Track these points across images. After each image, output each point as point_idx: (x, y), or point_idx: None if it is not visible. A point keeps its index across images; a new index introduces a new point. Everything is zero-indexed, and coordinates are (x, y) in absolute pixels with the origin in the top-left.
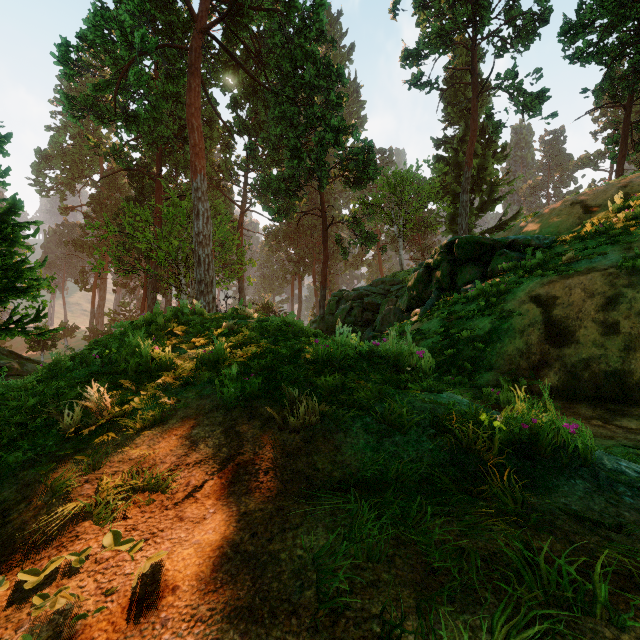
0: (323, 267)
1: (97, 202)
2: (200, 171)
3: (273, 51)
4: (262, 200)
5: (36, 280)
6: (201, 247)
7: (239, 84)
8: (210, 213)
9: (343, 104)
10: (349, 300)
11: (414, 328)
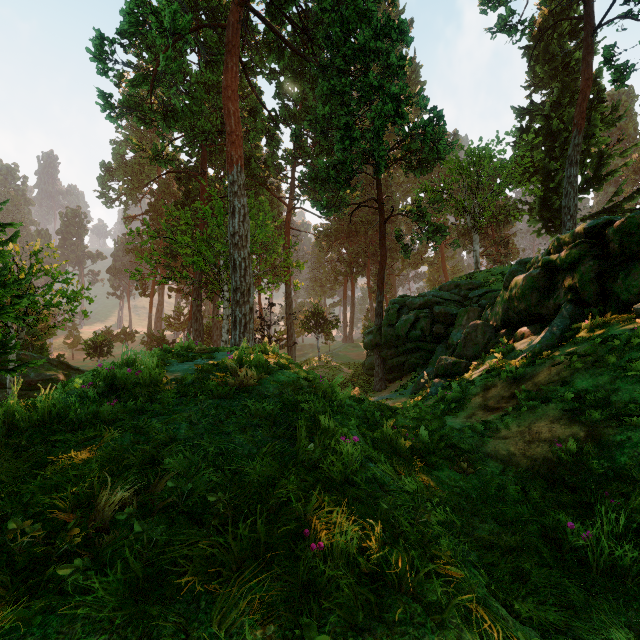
0: (380, 268)
1: (154, 210)
2: (236, 162)
3: (321, 21)
4: (311, 196)
5: (20, 297)
6: (236, 249)
7: (286, 70)
8: (247, 210)
9: (405, 70)
10: (413, 308)
11: (552, 377)
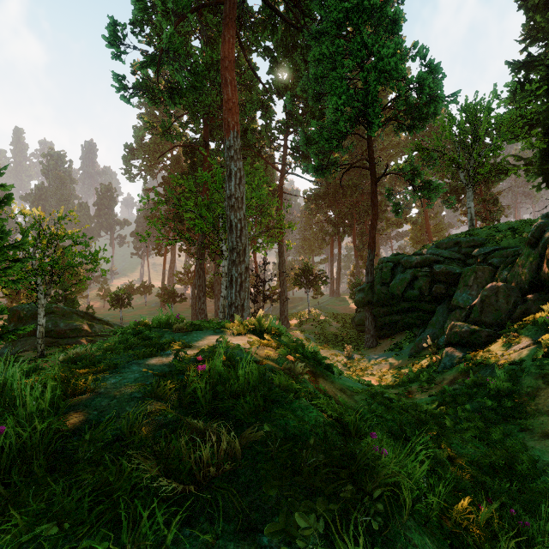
0: (371, 227)
1: (166, 182)
2: (233, 128)
3: None
4: (302, 162)
5: (18, 261)
6: (233, 211)
7: (279, 46)
8: (243, 173)
9: None
10: (409, 267)
11: None
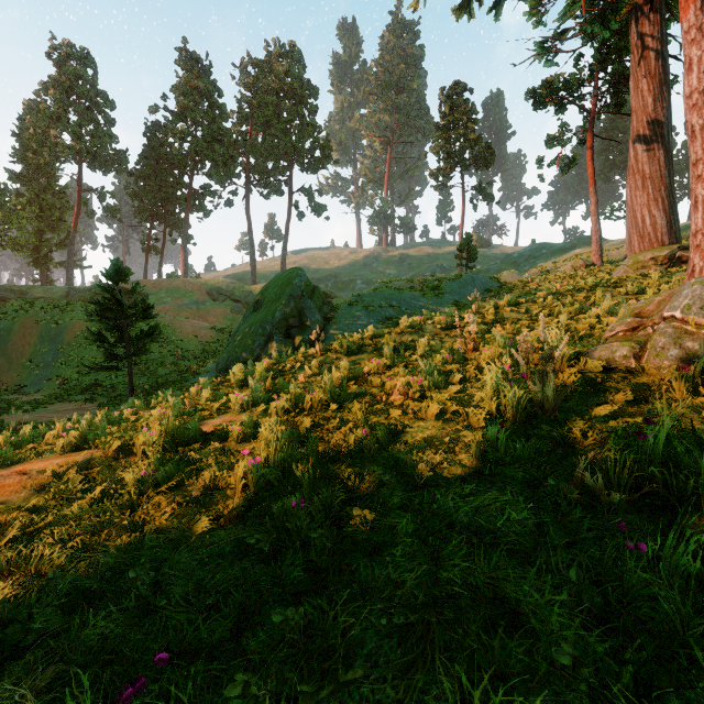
0: None
1: None
2: None
3: None
4: None
5: None
6: None
7: None
8: None
9: None
10: None
11: None
